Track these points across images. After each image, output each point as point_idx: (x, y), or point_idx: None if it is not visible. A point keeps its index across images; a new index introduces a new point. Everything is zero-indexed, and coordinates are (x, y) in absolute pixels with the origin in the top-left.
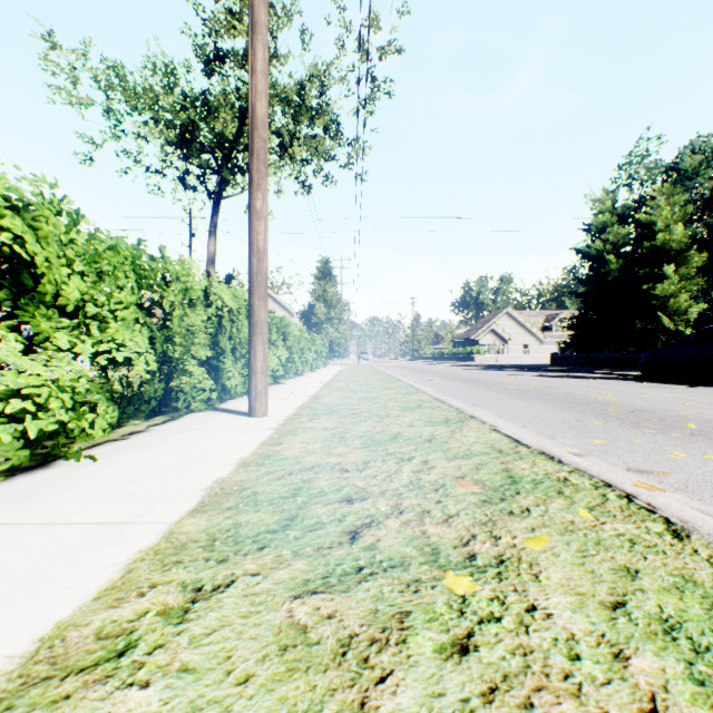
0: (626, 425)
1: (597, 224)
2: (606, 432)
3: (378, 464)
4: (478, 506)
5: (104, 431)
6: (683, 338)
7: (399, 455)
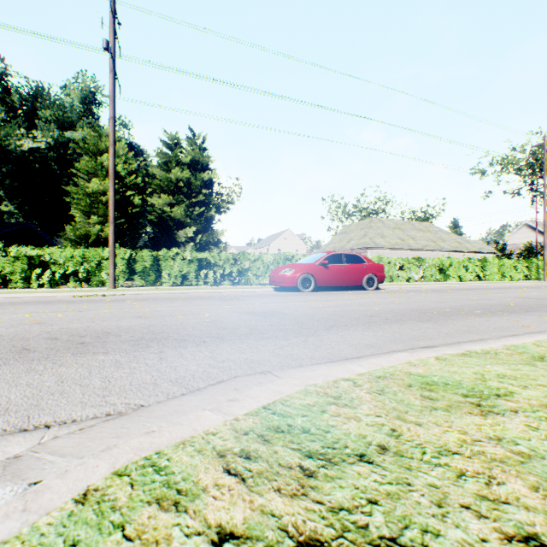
0: None
1: None
2: None
3: None
4: None
5: None
6: None
7: None
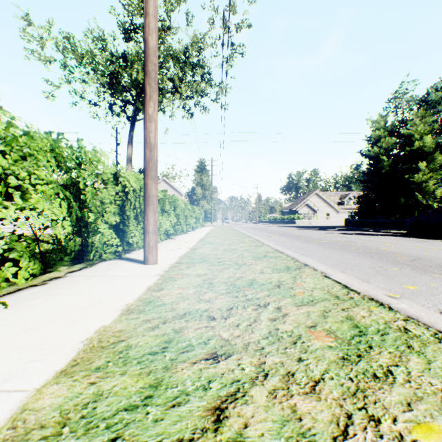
0: (416, 270)
1: (375, 136)
2: (405, 277)
3: (239, 310)
4: (339, 366)
5: (36, 276)
6: (436, 208)
7: (256, 301)
